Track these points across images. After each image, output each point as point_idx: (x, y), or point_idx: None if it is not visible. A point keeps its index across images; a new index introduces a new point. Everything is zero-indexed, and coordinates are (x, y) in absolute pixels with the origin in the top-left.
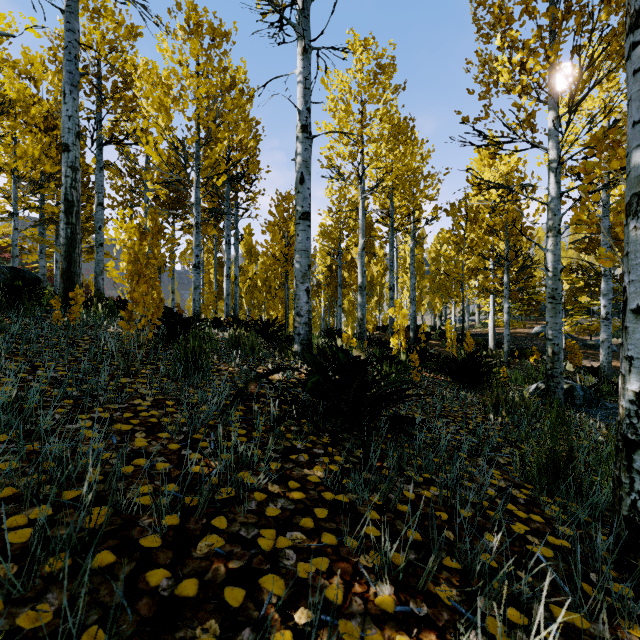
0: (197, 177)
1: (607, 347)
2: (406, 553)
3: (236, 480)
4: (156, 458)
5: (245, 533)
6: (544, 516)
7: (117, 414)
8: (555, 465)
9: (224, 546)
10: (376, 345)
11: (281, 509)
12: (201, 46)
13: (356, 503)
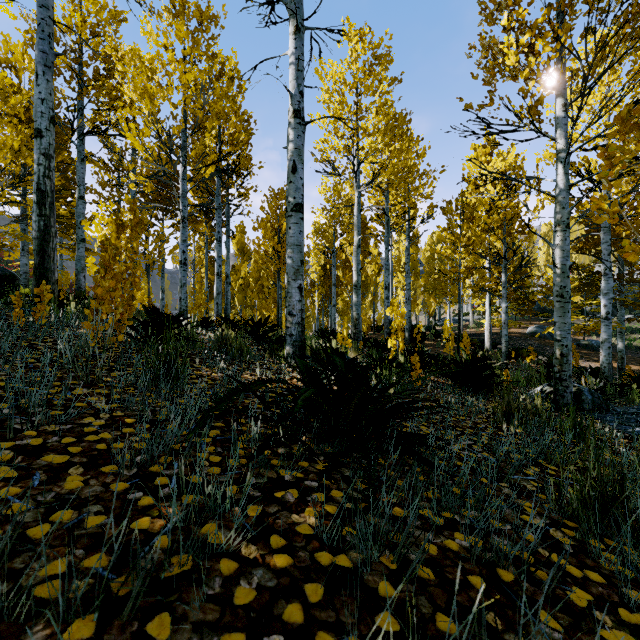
0: (183, 168)
1: (607, 347)
2: None
3: (196, 542)
4: (89, 507)
5: None
6: (602, 572)
7: (54, 439)
8: (603, 498)
9: None
10: (372, 346)
11: (257, 589)
12: (187, 28)
13: (362, 569)
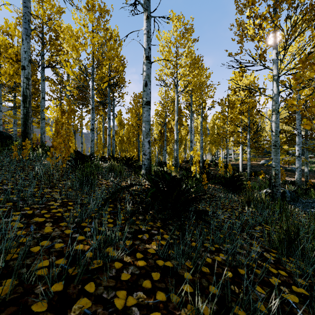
0: (92, 84)
1: (299, 171)
2: (212, 310)
3: (103, 254)
4: (56, 240)
5: (106, 295)
6: (286, 271)
7: (37, 211)
8: (289, 239)
9: (91, 307)
10: (184, 170)
11: (131, 274)
12: (94, 16)
13: (177, 267)
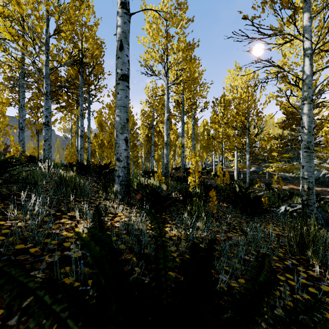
0: (46, 57)
1: None
2: None
3: None
4: None
5: None
6: None
7: None
8: None
9: None
10: (175, 180)
11: None
12: None
13: None
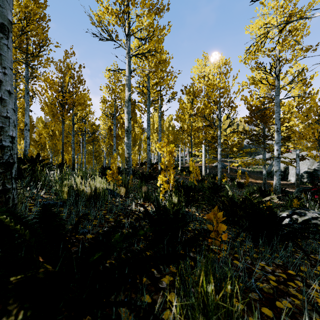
0: None
1: (278, 175)
2: None
3: None
4: None
5: None
6: None
7: None
8: None
9: None
10: (139, 178)
11: None
12: None
13: None
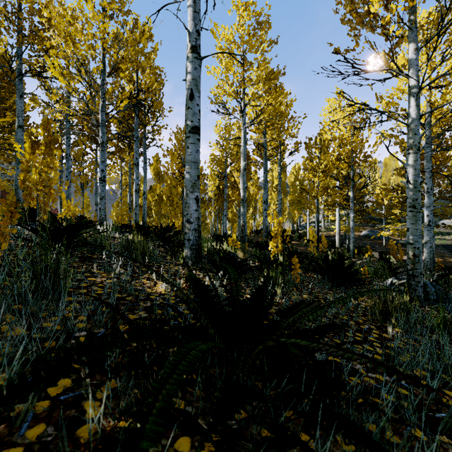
0: (102, 102)
1: (429, 247)
2: None
3: None
4: None
5: None
6: None
7: None
8: None
9: None
10: (255, 246)
11: None
12: None
13: None
